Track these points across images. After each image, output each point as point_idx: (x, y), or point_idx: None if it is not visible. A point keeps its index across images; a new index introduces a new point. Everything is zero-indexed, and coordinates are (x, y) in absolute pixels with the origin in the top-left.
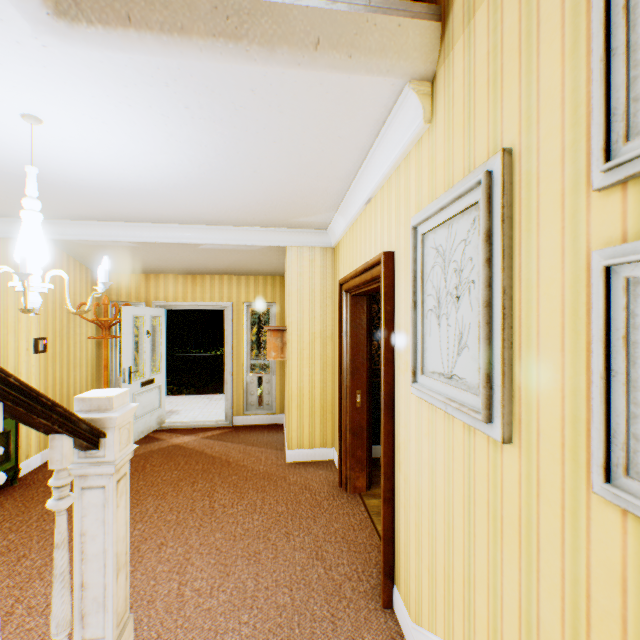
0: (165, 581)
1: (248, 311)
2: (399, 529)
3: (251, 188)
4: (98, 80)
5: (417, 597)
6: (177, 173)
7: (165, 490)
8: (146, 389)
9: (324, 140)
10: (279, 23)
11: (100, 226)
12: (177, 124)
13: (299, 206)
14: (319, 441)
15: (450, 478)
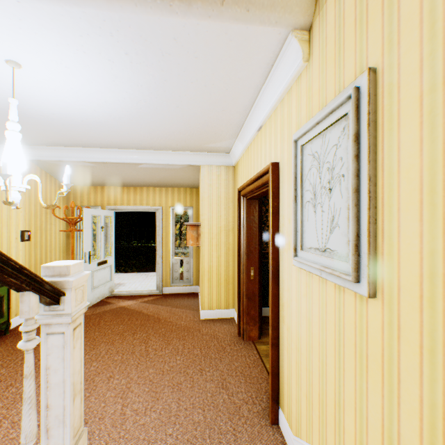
0: (112, 403)
1: (173, 213)
2: (283, 366)
3: (175, 120)
4: (60, 31)
5: (297, 416)
6: (121, 108)
7: (113, 338)
8: (101, 267)
9: (228, 81)
10: None
11: (68, 150)
12: (120, 68)
13: (209, 134)
14: (224, 304)
15: (324, 327)
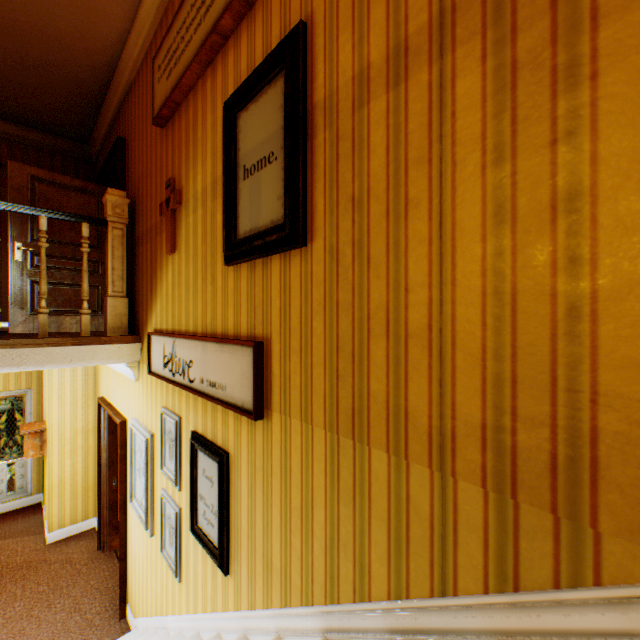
0: None
1: None
2: (130, 572)
3: None
4: None
5: (136, 604)
6: None
7: None
8: None
9: None
10: (48, 356)
11: None
12: None
13: None
14: (82, 516)
15: (144, 546)
